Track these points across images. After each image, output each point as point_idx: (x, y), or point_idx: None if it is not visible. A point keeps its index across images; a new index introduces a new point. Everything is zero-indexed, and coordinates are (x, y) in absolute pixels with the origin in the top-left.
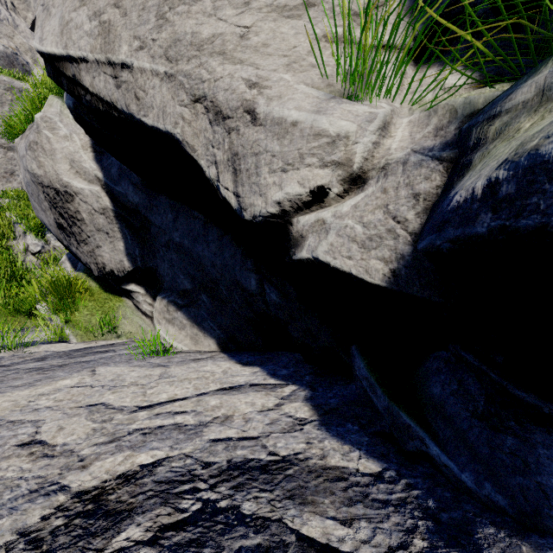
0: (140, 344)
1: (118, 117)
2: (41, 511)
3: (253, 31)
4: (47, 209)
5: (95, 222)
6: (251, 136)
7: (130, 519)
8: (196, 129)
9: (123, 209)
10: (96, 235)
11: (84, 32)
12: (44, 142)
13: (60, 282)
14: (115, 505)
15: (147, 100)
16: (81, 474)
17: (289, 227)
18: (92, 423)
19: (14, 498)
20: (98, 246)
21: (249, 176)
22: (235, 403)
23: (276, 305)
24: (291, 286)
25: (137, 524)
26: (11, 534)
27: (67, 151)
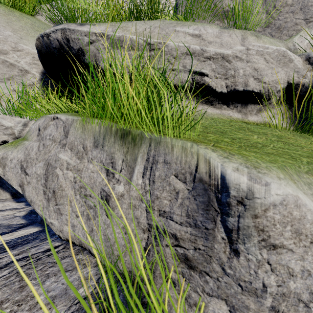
0: None
1: None
2: None
3: None
4: None
5: None
6: None
7: None
8: None
9: None
10: None
11: None
12: None
13: None
14: None
15: None
16: None
17: None
18: None
19: None
20: None
21: None
22: None
23: None
24: None
25: None
26: None
27: None
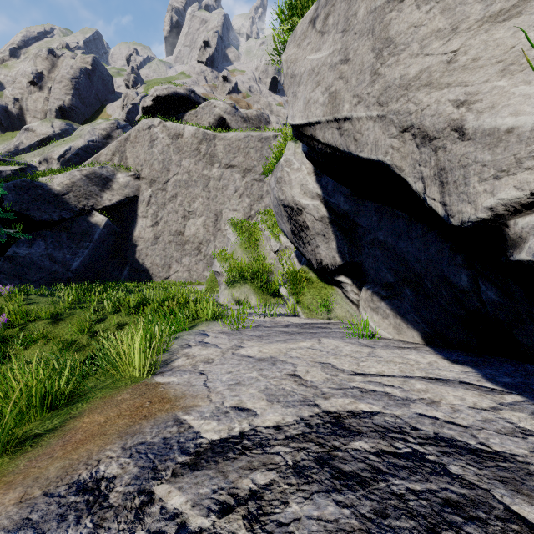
0: (350, 325)
1: (340, 156)
2: (308, 412)
3: (461, 52)
4: (286, 222)
5: (315, 228)
6: (458, 151)
7: (360, 437)
8: (404, 153)
9: (335, 216)
10: (316, 238)
11: (319, 104)
12: (285, 176)
13: (293, 273)
14: (348, 426)
15: (362, 140)
16: (325, 402)
17: (504, 229)
18: (325, 374)
19: (293, 400)
20: (317, 246)
21: (456, 187)
22: (441, 392)
23: (494, 304)
24: (516, 285)
25: (365, 441)
26: (296, 416)
27: (298, 179)
